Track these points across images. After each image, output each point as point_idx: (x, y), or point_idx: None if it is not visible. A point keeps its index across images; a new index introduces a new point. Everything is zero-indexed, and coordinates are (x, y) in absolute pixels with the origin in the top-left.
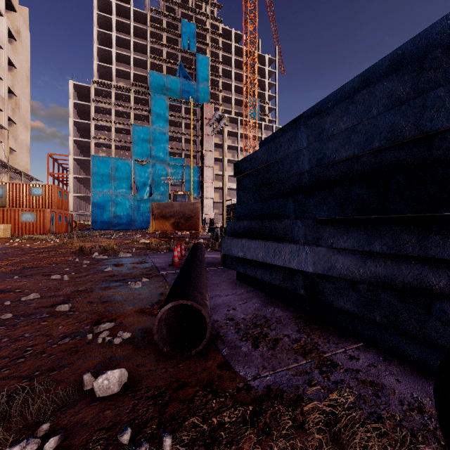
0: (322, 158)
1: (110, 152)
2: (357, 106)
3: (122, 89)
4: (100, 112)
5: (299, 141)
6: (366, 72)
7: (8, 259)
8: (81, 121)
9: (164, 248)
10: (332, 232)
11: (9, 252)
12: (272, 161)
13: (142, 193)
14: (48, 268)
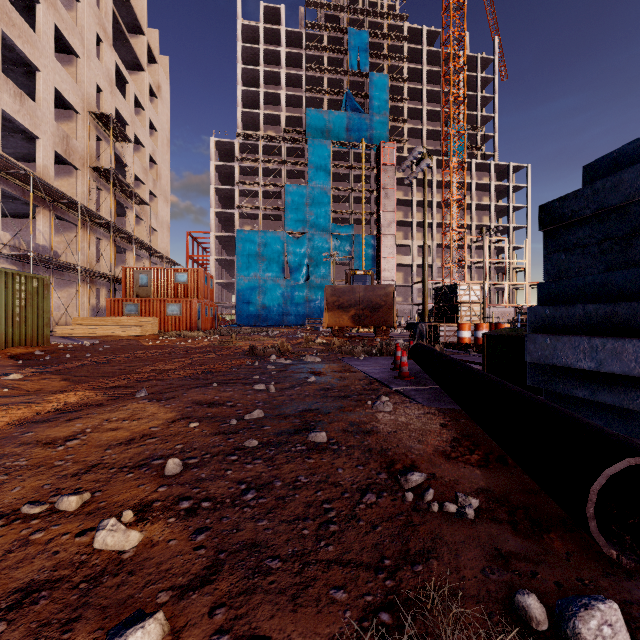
0: None
1: (257, 225)
2: None
3: (272, 139)
4: (245, 173)
5: None
6: None
7: (177, 360)
8: (223, 187)
9: (361, 351)
10: None
11: (169, 352)
12: None
13: (297, 277)
14: (231, 373)
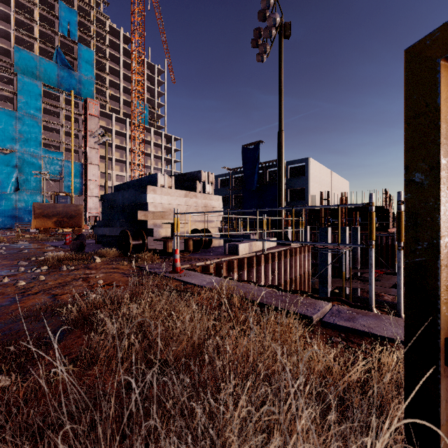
0: (124, 203)
1: None
2: (129, 192)
3: None
4: None
5: (120, 196)
6: (137, 179)
7: None
8: None
9: (54, 239)
10: (124, 224)
11: None
12: (113, 199)
13: (4, 187)
14: None
